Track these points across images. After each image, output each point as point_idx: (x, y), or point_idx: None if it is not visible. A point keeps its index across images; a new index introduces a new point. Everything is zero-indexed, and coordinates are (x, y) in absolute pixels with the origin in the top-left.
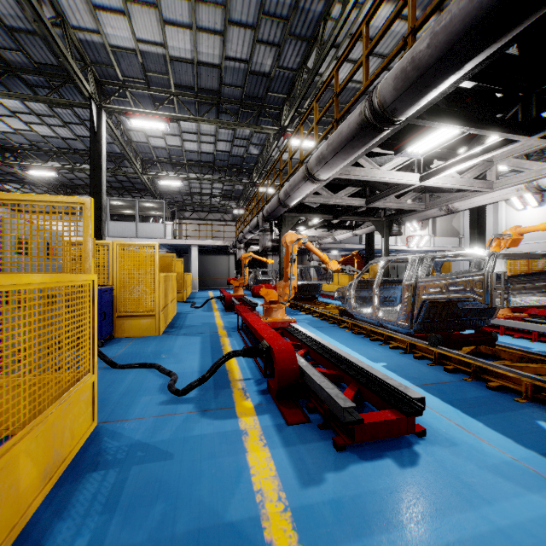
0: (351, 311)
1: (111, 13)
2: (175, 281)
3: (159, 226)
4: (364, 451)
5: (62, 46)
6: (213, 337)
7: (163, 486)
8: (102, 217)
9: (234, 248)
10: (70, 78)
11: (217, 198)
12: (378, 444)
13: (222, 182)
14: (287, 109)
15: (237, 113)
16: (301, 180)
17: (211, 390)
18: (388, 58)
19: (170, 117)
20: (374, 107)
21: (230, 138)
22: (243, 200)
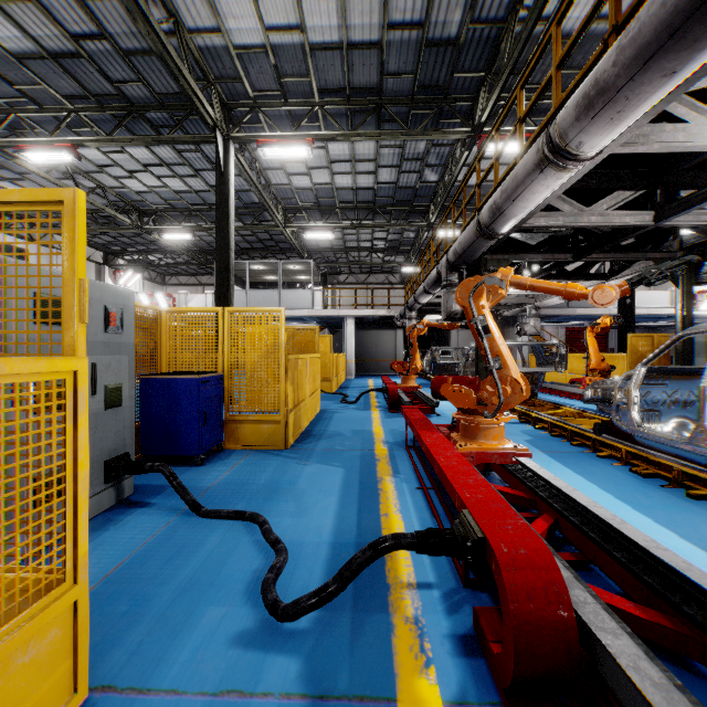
0: (631, 430)
1: None
2: (317, 365)
3: (305, 293)
4: None
5: (175, 56)
6: (366, 460)
7: None
8: (230, 280)
9: (402, 319)
10: (194, 107)
11: (379, 253)
12: None
13: (385, 227)
14: (484, 96)
15: (406, 119)
16: (532, 170)
17: (345, 610)
18: None
19: (312, 137)
20: None
21: (397, 161)
22: (415, 253)
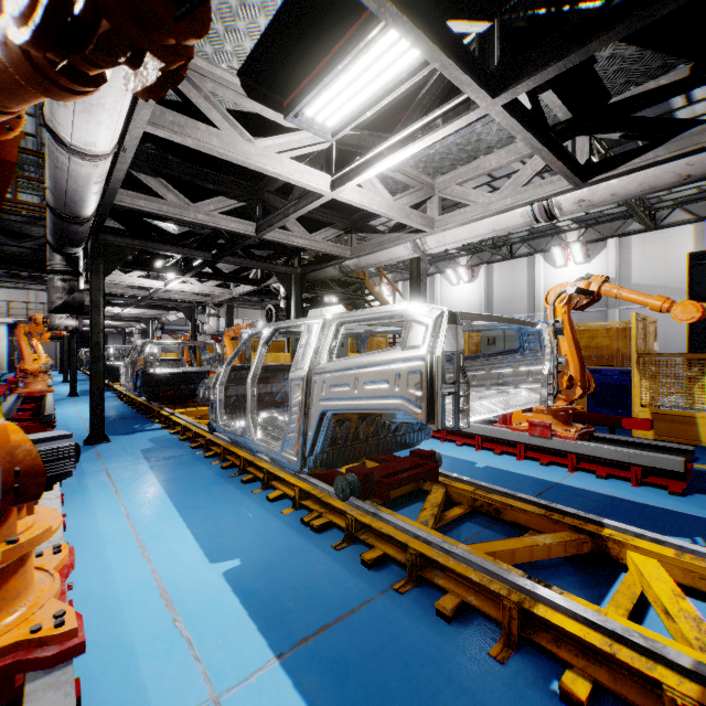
0: None
1: None
2: None
3: None
4: None
5: None
6: None
7: None
8: None
9: None
10: None
11: None
12: None
13: None
14: None
15: None
16: None
17: None
18: None
19: None
20: None
21: None
22: None
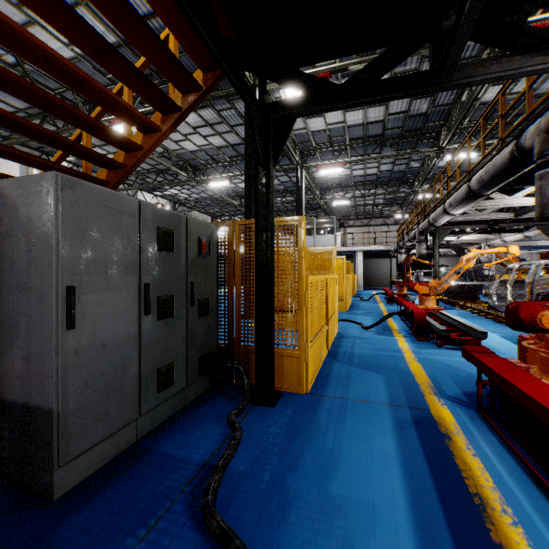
0: (492, 304)
1: (314, 118)
2: (350, 280)
3: (330, 237)
4: (451, 349)
5: (288, 145)
6: (380, 315)
7: (368, 342)
8: None
9: (395, 252)
10: (285, 153)
11: (379, 206)
12: (460, 349)
13: (384, 195)
14: (444, 132)
15: (398, 143)
16: (441, 214)
17: (381, 330)
18: (492, 147)
19: (345, 162)
20: (470, 189)
21: (392, 160)
22: (405, 206)
